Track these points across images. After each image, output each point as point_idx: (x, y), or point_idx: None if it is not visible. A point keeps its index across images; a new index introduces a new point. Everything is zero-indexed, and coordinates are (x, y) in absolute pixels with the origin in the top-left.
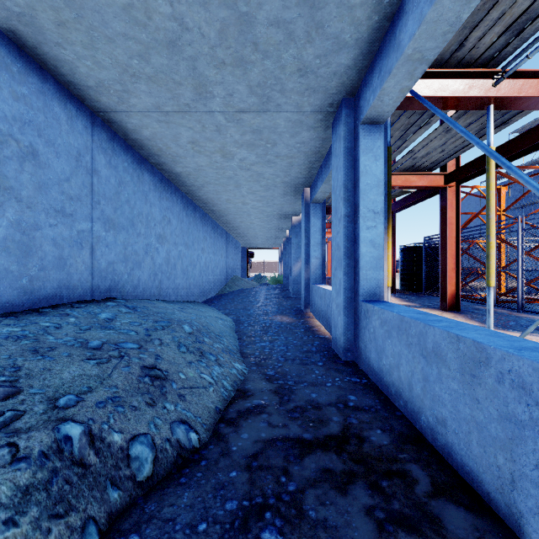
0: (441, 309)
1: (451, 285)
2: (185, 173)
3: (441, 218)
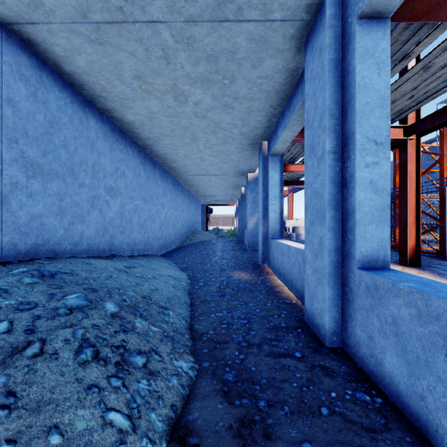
0: (400, 264)
1: (411, 240)
2: (138, 123)
3: (400, 172)
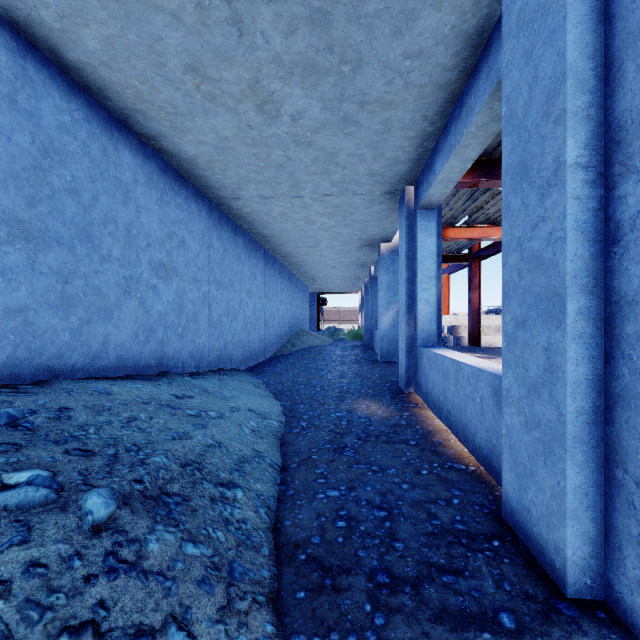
0: None
1: None
2: (204, 159)
3: None
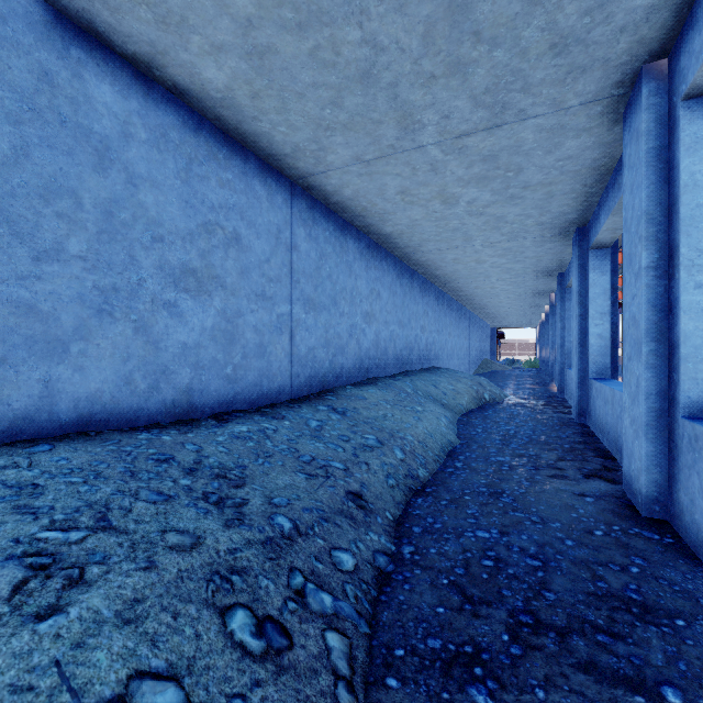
0: None
1: None
2: (464, 295)
3: None
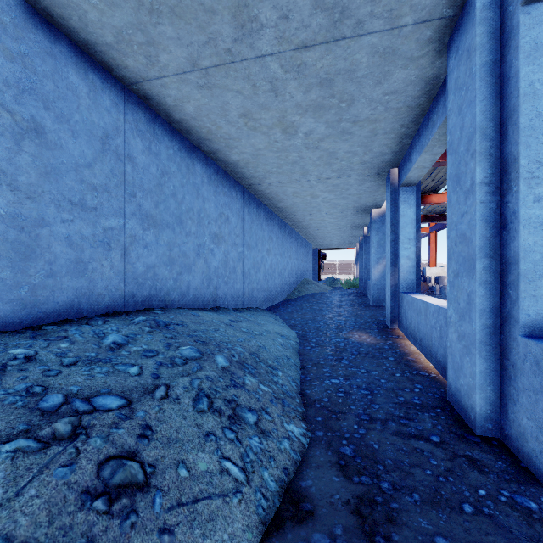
0: None
1: None
2: (243, 162)
3: None
